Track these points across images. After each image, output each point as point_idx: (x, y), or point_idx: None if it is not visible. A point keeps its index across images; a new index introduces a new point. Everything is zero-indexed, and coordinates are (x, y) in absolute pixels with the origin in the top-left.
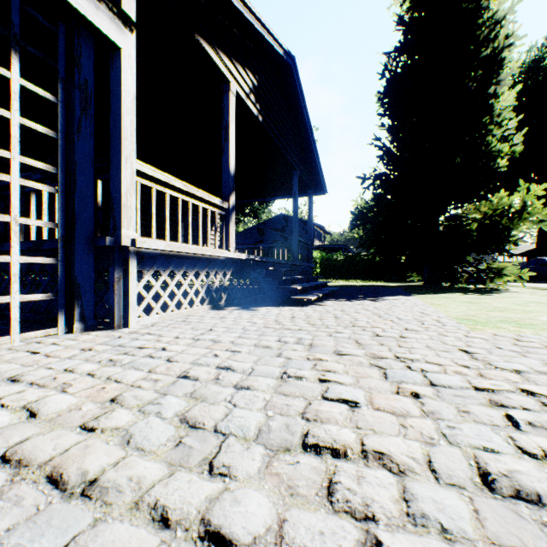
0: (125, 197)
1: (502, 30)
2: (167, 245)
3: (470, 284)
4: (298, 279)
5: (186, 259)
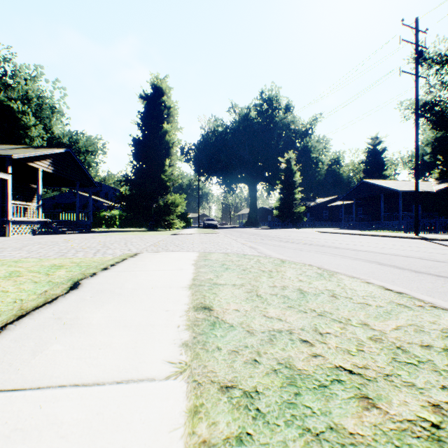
0: (10, 210)
1: (167, 137)
2: (20, 219)
3: (165, 229)
4: (74, 227)
5: (25, 222)
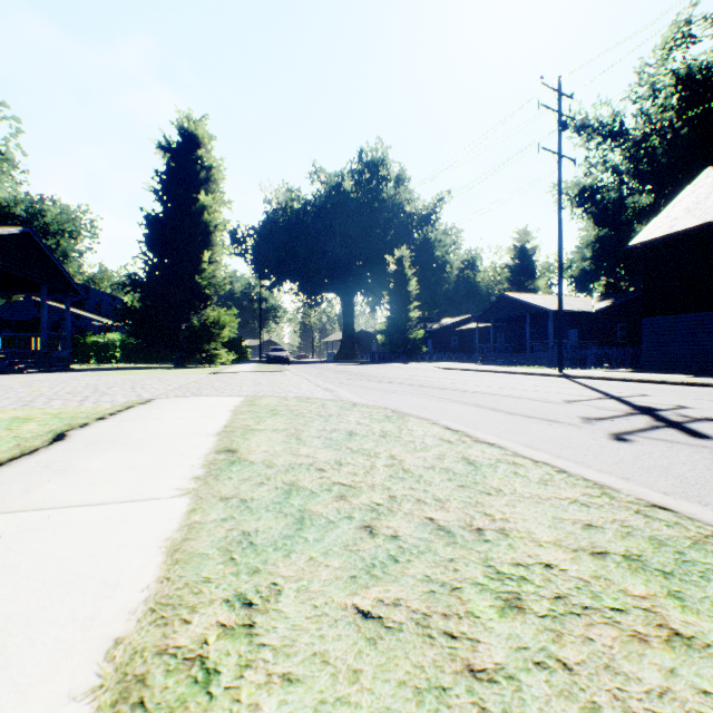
0: None
1: (206, 215)
2: None
3: (203, 364)
4: (39, 362)
5: None
